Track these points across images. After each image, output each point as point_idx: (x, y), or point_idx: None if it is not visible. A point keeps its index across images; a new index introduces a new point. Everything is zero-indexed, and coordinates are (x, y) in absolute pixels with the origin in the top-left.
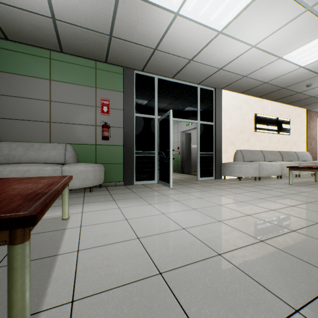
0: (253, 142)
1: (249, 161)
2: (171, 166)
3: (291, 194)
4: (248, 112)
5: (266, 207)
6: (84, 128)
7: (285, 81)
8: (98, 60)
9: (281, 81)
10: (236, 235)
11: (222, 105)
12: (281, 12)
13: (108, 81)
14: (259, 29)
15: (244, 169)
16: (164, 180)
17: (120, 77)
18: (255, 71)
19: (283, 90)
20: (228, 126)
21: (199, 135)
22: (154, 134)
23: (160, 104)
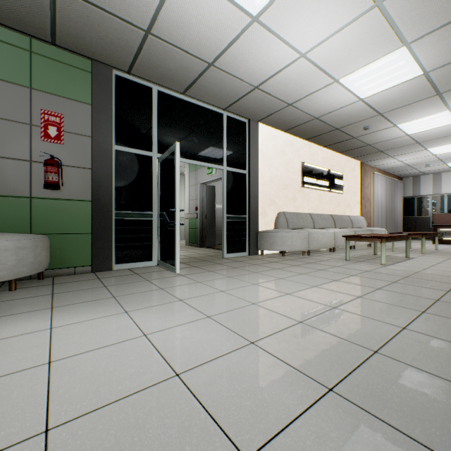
0: (299, 201)
1: (295, 228)
2: (177, 237)
3: (353, 275)
4: (293, 159)
5: (325, 302)
6: (2, 164)
7: (340, 119)
8: (36, 37)
9: (335, 118)
10: (283, 380)
11: (259, 146)
12: (343, 1)
13: (58, 79)
14: (312, 26)
15: (289, 239)
16: (167, 260)
17: (85, 76)
18: (304, 98)
19: (337, 132)
20: (267, 178)
21: (227, 189)
22: (152, 184)
23: (163, 133)
